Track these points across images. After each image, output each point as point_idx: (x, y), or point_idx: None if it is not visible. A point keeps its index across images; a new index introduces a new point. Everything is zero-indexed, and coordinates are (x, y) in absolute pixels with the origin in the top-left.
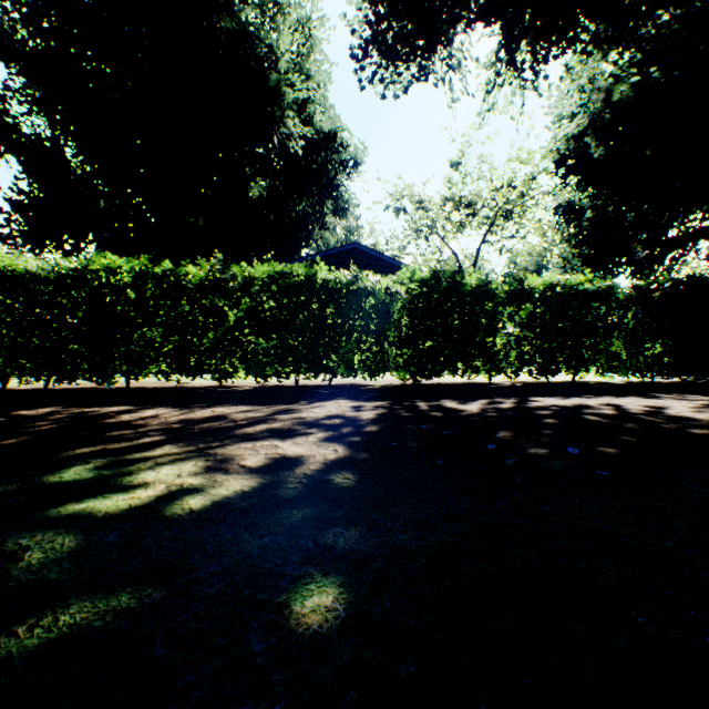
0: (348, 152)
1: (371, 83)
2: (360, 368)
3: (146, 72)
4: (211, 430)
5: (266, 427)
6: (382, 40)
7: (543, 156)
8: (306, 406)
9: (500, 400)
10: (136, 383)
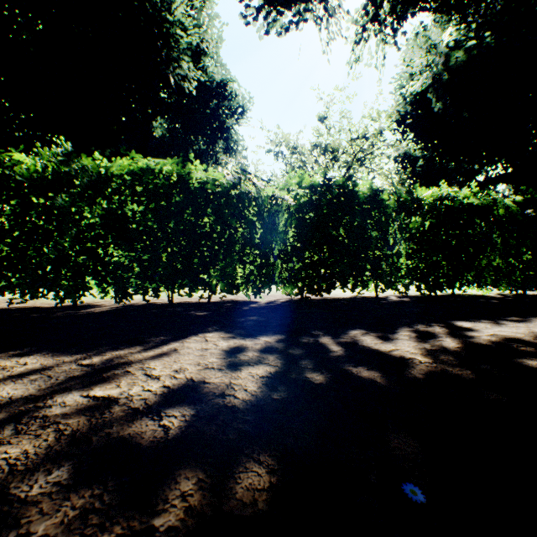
0: (237, 100)
1: (256, 19)
2: (243, 284)
3: (53, 13)
4: None
5: None
6: None
7: (389, 115)
8: (149, 351)
9: (425, 329)
10: None
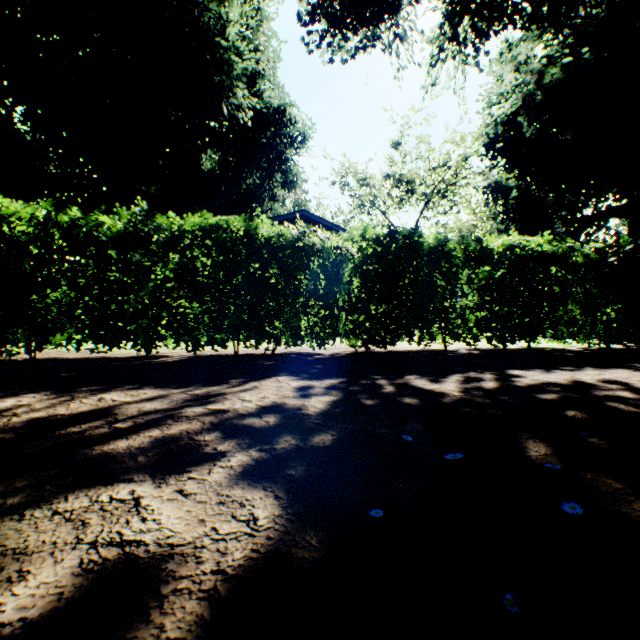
0: (296, 128)
1: (319, 47)
2: (307, 335)
3: (95, 39)
4: (52, 449)
5: (154, 437)
6: (330, 6)
7: (475, 139)
8: (235, 387)
9: (475, 375)
10: (53, 353)
